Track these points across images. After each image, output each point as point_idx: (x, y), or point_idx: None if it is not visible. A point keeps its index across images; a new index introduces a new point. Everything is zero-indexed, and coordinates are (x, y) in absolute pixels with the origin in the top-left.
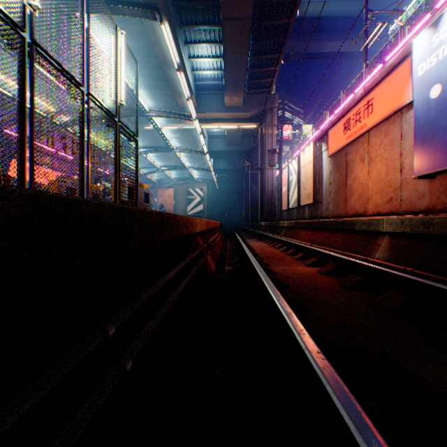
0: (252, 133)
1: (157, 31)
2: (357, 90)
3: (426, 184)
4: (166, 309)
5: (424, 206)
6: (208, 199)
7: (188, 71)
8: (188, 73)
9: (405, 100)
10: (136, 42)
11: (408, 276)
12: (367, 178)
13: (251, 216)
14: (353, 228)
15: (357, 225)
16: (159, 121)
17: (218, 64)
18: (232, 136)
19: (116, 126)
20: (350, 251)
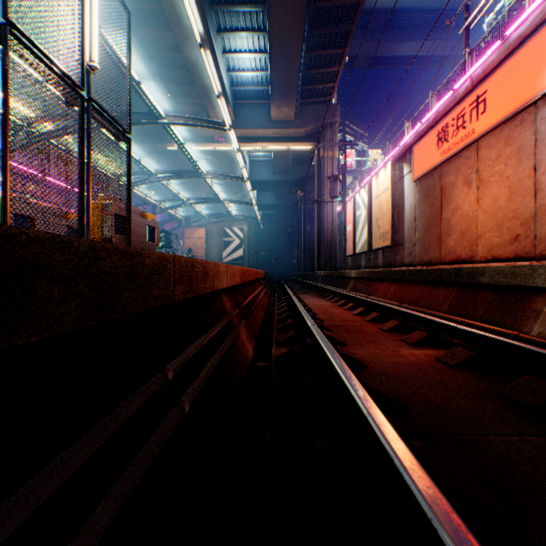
0: (306, 158)
1: (179, 11)
2: (459, 84)
3: None
4: None
5: None
6: (250, 242)
7: (223, 71)
8: (222, 73)
9: (545, 86)
10: (152, 30)
11: None
12: (476, 208)
13: (304, 263)
14: (477, 280)
15: (485, 276)
16: (186, 140)
17: (263, 62)
18: (281, 161)
19: (81, 104)
20: (476, 319)
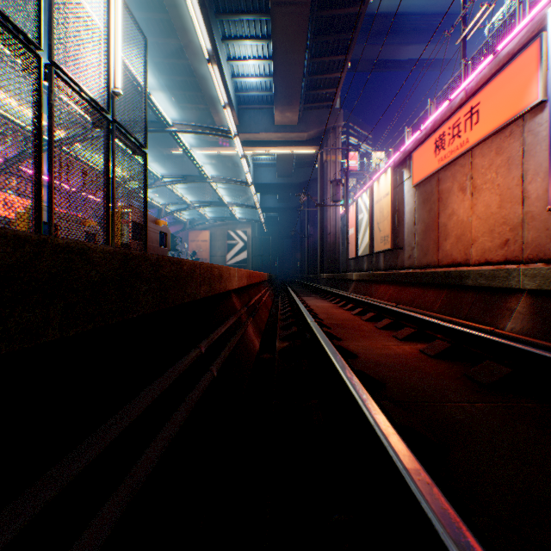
0: (309, 161)
1: (185, 21)
2: (455, 95)
3: None
4: None
5: None
6: (254, 244)
7: (227, 77)
8: (227, 80)
9: (530, 101)
10: (158, 38)
11: None
12: (470, 213)
13: (307, 266)
14: (464, 282)
15: (470, 279)
16: (190, 144)
17: (267, 69)
18: (285, 164)
19: (107, 126)
20: (461, 317)
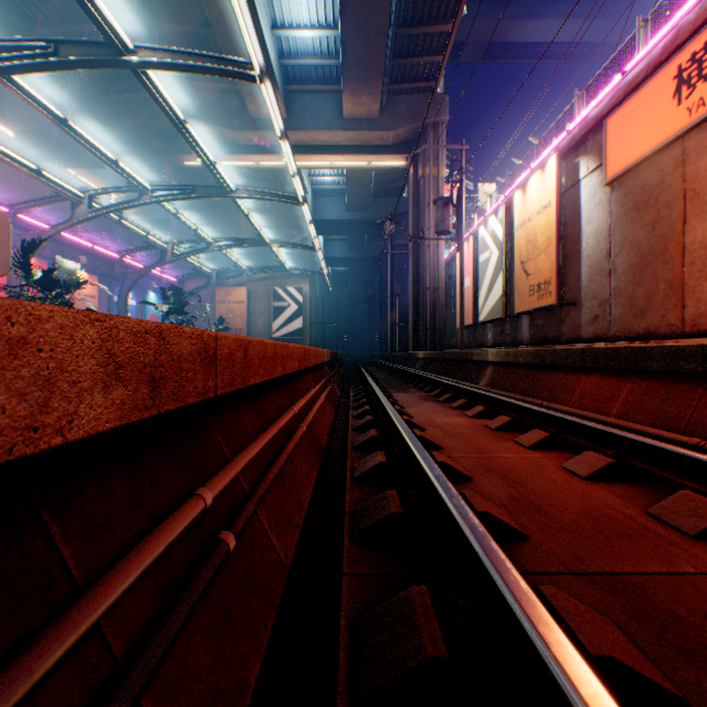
0: (394, 188)
1: None
2: None
3: None
4: None
5: None
6: (313, 309)
7: (264, 22)
8: (262, 25)
9: None
10: None
11: None
12: None
13: (391, 340)
14: None
15: None
16: (212, 149)
17: (330, 13)
18: (358, 190)
19: None
20: None
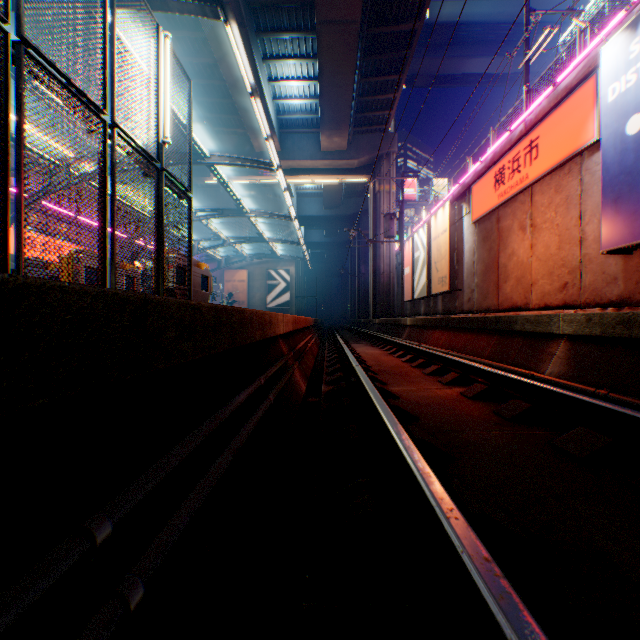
0: (360, 190)
1: (222, 41)
2: (515, 126)
3: (619, 263)
4: (220, 470)
5: (617, 295)
6: (297, 285)
7: (268, 100)
8: (267, 103)
9: (587, 139)
10: (192, 58)
11: (607, 404)
12: (530, 254)
13: (358, 309)
14: (512, 327)
15: (517, 324)
16: (226, 173)
17: (312, 90)
18: (332, 194)
19: (157, 176)
20: (508, 363)
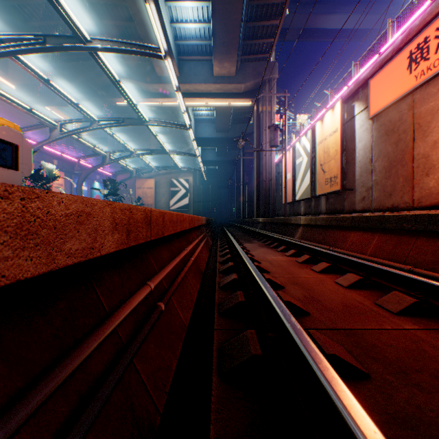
0: (245, 118)
1: None
2: None
3: None
4: None
5: None
6: (195, 192)
7: (166, 19)
8: (164, 21)
9: None
10: None
11: None
12: None
13: (243, 211)
14: None
15: None
16: (133, 95)
17: (205, 13)
18: (223, 119)
19: None
20: None
